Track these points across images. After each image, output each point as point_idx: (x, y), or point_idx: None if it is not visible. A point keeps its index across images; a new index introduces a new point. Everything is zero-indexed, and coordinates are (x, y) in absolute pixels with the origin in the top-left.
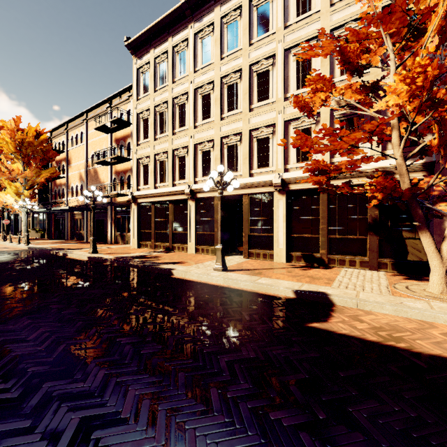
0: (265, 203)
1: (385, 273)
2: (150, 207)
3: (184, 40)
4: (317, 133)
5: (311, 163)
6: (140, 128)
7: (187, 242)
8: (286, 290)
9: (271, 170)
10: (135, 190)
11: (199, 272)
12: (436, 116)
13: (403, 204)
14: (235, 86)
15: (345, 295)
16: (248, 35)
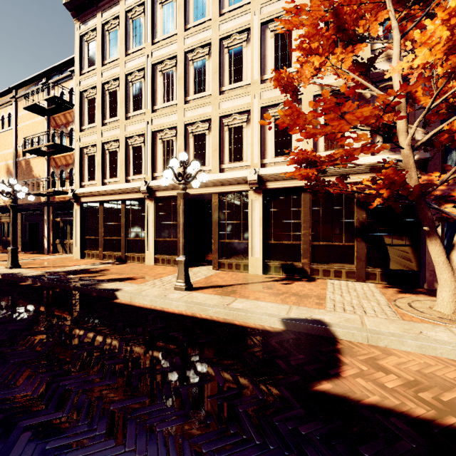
0: (239, 204)
1: (375, 285)
2: (97, 208)
3: (140, 4)
4: (314, 105)
5: (299, 152)
6: (84, 110)
7: (144, 251)
8: (271, 319)
9: (245, 164)
10: (78, 186)
11: (153, 294)
12: (451, 97)
13: (398, 206)
14: (203, 63)
15: (348, 324)
16: (219, 4)
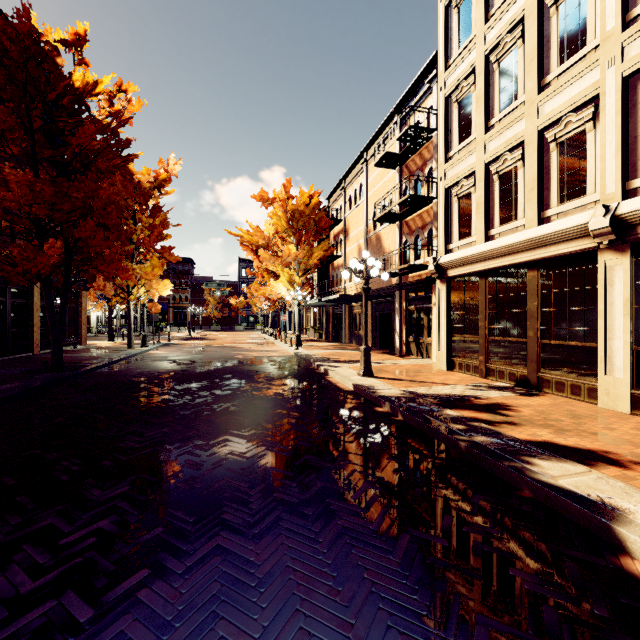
0: None
1: None
2: (475, 285)
3: None
4: None
5: None
6: (451, 125)
7: (592, 374)
8: None
9: None
10: (442, 252)
11: None
12: None
13: None
14: None
15: None
16: None
